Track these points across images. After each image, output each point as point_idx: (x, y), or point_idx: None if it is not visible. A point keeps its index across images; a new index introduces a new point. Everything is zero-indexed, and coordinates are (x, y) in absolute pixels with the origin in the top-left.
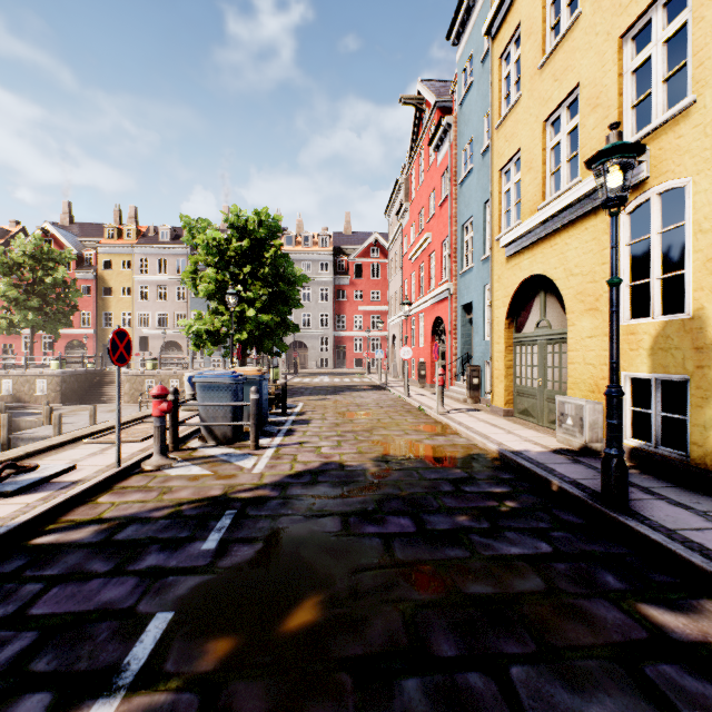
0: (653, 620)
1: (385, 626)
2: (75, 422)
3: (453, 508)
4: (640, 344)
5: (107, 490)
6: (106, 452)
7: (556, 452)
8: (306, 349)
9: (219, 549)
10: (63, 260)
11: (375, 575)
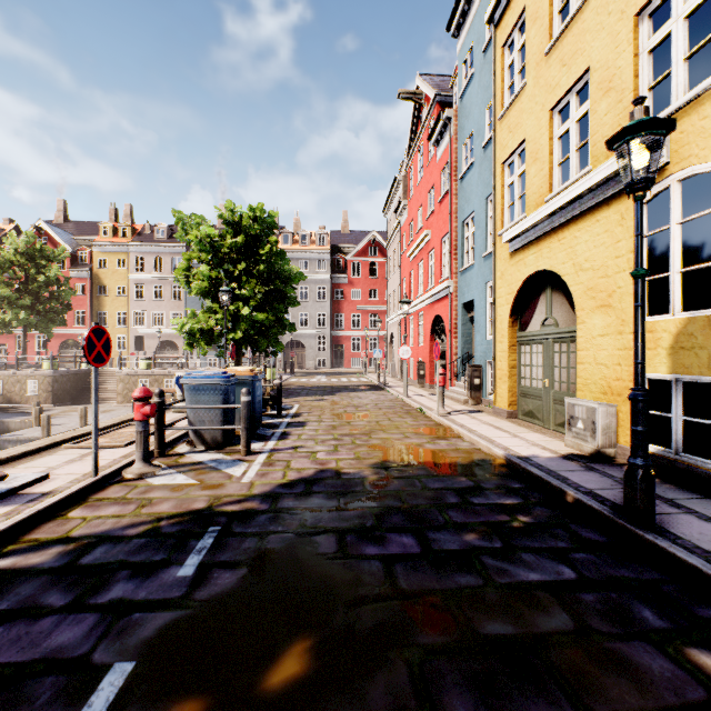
0: (708, 671)
1: (388, 682)
2: (65, 423)
3: (460, 524)
4: (658, 342)
5: (80, 502)
6: (85, 458)
7: (567, 458)
8: (303, 349)
9: (197, 575)
10: (57, 258)
11: (375, 610)
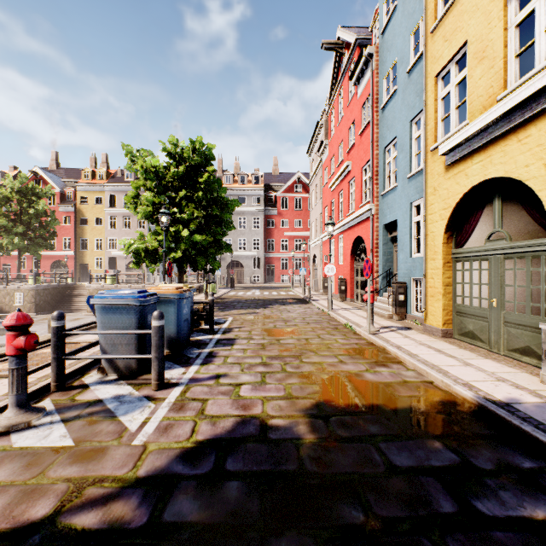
0: None
1: None
2: (37, 330)
3: None
4: None
5: None
6: None
7: None
8: (242, 267)
9: None
10: (44, 195)
11: None
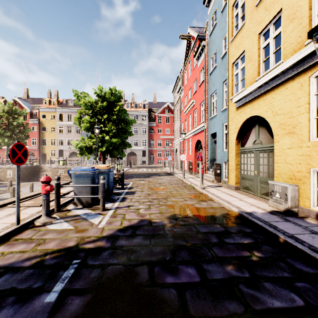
0: None
1: None
2: (23, 190)
3: (221, 258)
4: None
5: (5, 241)
6: None
7: (272, 213)
8: (136, 156)
9: (57, 301)
10: (22, 114)
11: None
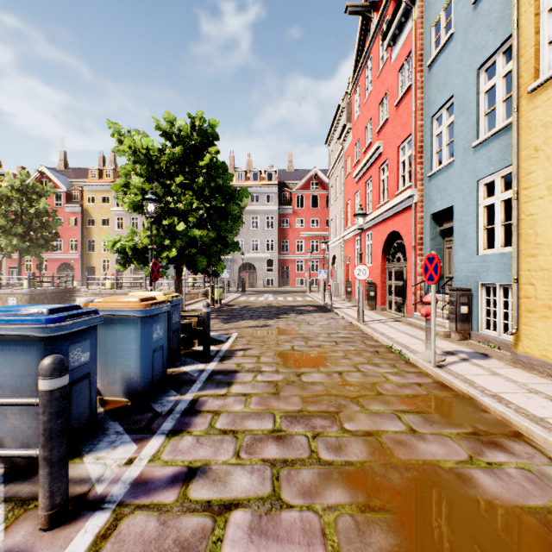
0: None
1: None
2: None
3: None
4: None
5: None
6: None
7: None
8: (254, 270)
9: None
10: (46, 194)
11: None
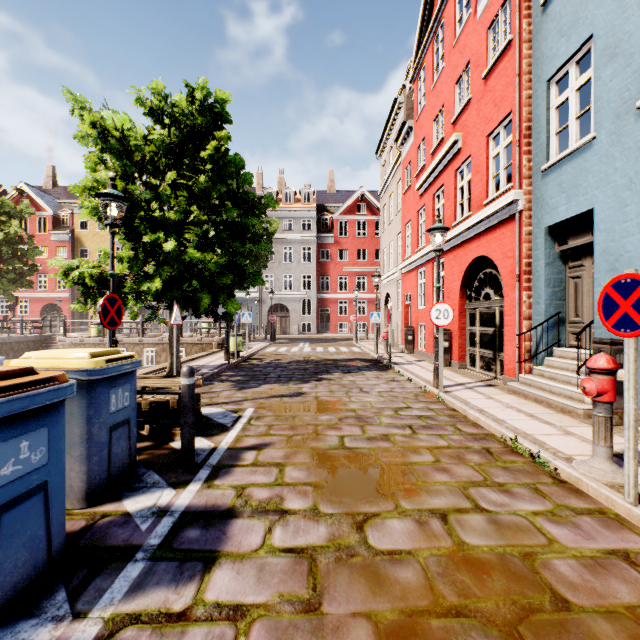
0: None
1: None
2: None
3: None
4: None
5: None
6: None
7: None
8: (287, 313)
9: None
10: (19, 215)
11: None
